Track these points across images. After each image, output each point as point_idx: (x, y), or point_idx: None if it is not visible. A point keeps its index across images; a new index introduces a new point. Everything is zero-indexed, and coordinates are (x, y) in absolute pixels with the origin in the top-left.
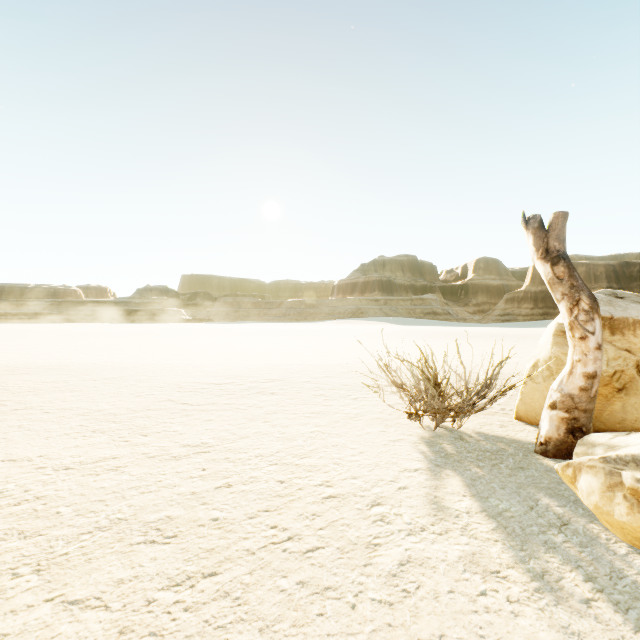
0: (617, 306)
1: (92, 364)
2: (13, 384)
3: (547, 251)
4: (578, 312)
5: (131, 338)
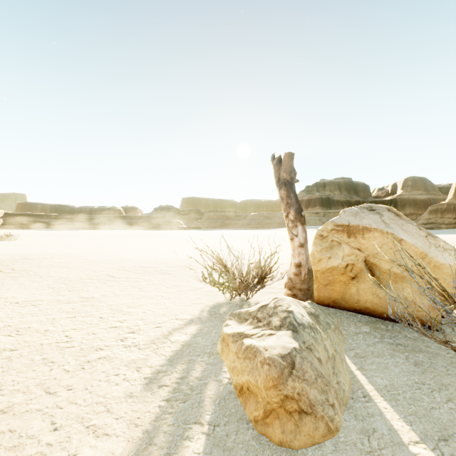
0: (358, 216)
1: (96, 254)
2: (44, 263)
3: (279, 180)
4: (288, 221)
5: (137, 239)
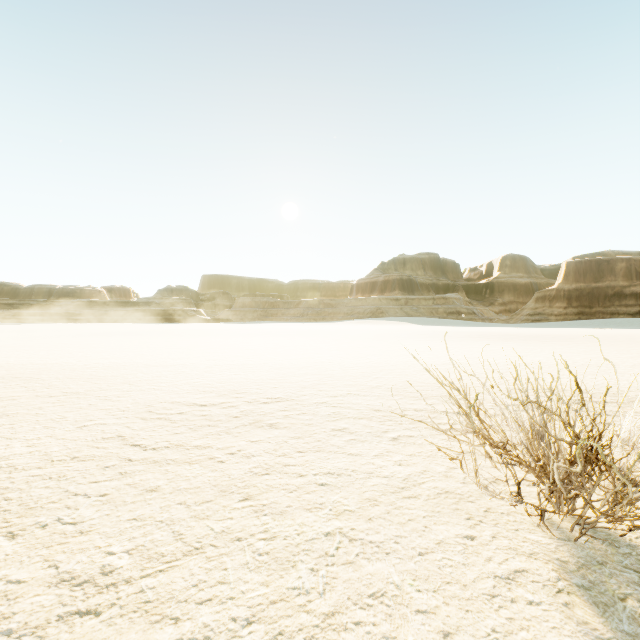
0: None
1: (70, 371)
2: None
3: None
4: None
5: (140, 339)
